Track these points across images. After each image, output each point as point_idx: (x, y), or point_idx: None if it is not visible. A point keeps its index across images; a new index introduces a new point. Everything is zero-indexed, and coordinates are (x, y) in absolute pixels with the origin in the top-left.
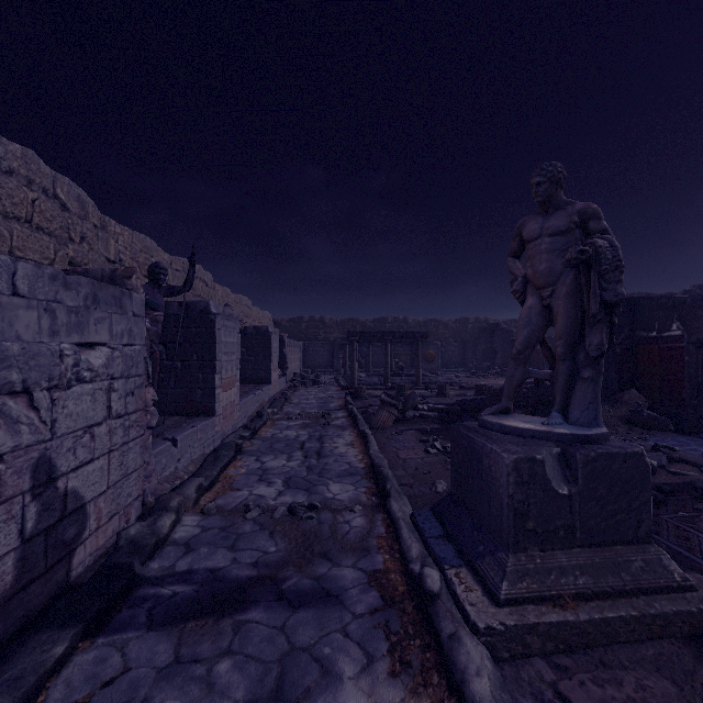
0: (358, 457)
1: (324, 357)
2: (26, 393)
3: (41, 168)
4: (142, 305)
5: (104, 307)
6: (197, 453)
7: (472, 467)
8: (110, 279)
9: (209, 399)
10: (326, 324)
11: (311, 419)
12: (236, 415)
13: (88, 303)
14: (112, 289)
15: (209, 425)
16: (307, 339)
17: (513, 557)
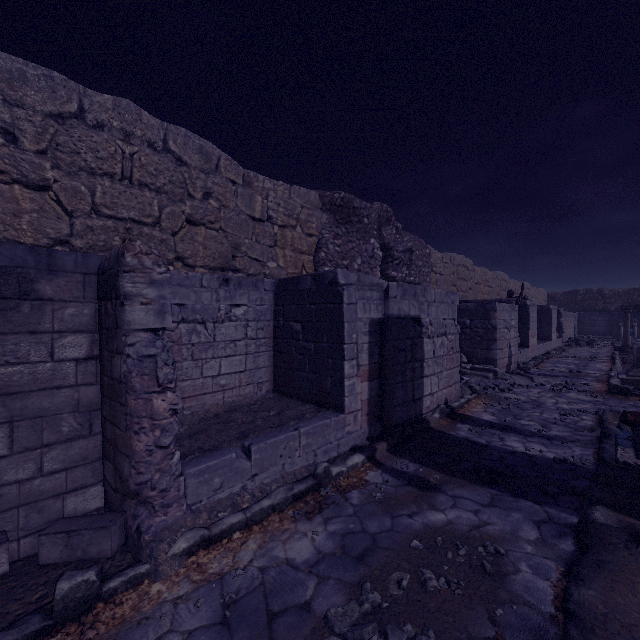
0: (606, 368)
1: (602, 325)
2: (508, 329)
3: (464, 259)
4: (517, 308)
5: (513, 310)
6: (524, 359)
7: (633, 353)
8: (508, 301)
9: (526, 341)
10: (605, 295)
11: (581, 358)
12: (535, 351)
13: (511, 310)
14: (513, 305)
15: (527, 351)
16: (582, 310)
17: (635, 369)
